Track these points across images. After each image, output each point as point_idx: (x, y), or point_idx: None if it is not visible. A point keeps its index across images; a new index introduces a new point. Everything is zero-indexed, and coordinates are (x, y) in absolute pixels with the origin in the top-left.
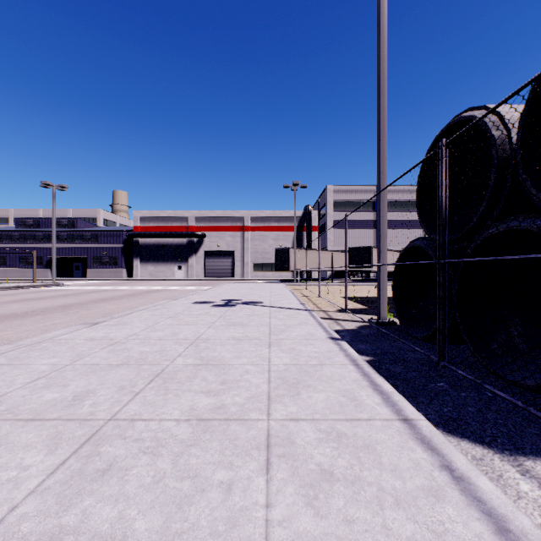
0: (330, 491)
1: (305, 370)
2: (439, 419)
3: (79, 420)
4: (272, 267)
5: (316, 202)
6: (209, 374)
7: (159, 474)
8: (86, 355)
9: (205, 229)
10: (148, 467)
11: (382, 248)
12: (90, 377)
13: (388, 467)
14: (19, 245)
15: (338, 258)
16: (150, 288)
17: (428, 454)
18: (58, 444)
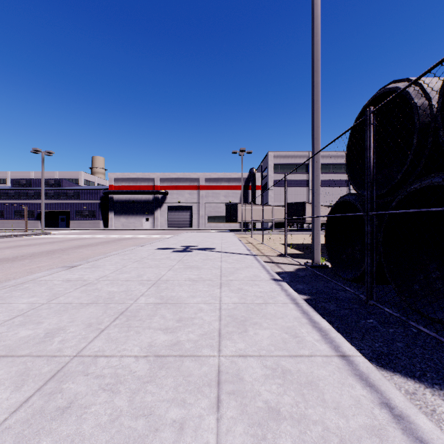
0: (278, 431)
1: (252, 308)
2: (372, 354)
3: (47, 356)
4: (223, 219)
5: (259, 165)
6: (167, 312)
7: (115, 412)
8: (61, 295)
9: (168, 188)
10: (106, 404)
11: (316, 203)
12: (62, 315)
13: (331, 404)
14: (14, 201)
15: (277, 211)
16: (121, 236)
17: (367, 391)
18: (25, 380)
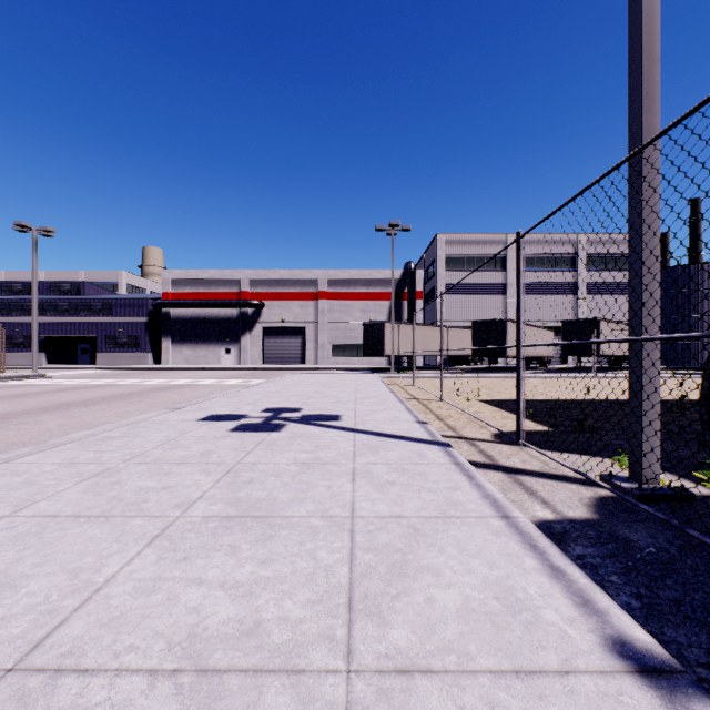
0: None
1: None
2: None
3: None
4: (359, 350)
5: (420, 259)
6: None
7: None
8: None
9: (264, 296)
10: None
11: (648, 296)
12: None
13: None
14: (0, 319)
15: (454, 337)
16: (169, 382)
17: None
18: None
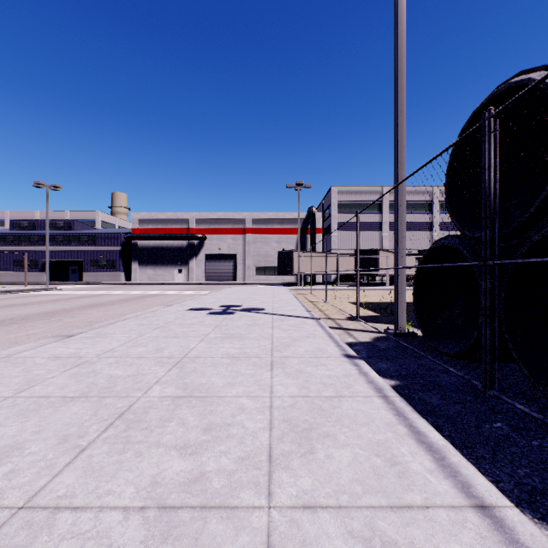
0: None
1: (319, 406)
2: (518, 491)
3: None
4: (275, 270)
5: (320, 204)
6: (190, 414)
7: None
8: (39, 382)
9: (206, 231)
10: None
11: (400, 249)
12: (27, 419)
13: None
14: (13, 248)
15: (343, 261)
16: (146, 293)
17: None
18: None
